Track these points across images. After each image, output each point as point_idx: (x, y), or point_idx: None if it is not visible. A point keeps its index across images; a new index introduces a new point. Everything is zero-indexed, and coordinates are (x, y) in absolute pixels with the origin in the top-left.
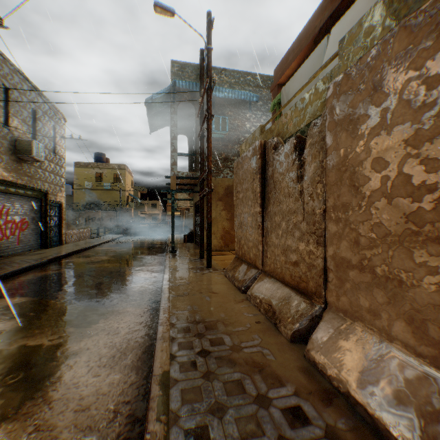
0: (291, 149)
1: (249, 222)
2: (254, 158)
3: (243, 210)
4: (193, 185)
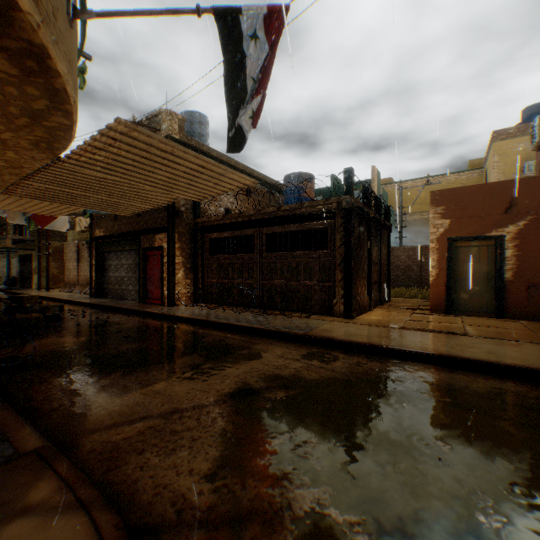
0: (87, 248)
1: (74, 268)
2: (76, 246)
3: (71, 264)
4: (23, 242)
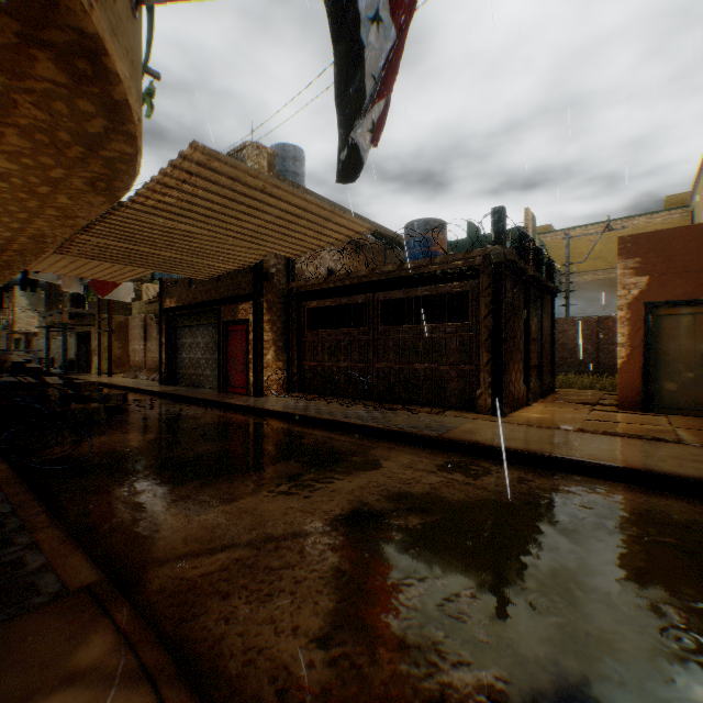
0: (156, 323)
1: (140, 349)
2: (142, 321)
3: (136, 343)
4: (82, 317)
